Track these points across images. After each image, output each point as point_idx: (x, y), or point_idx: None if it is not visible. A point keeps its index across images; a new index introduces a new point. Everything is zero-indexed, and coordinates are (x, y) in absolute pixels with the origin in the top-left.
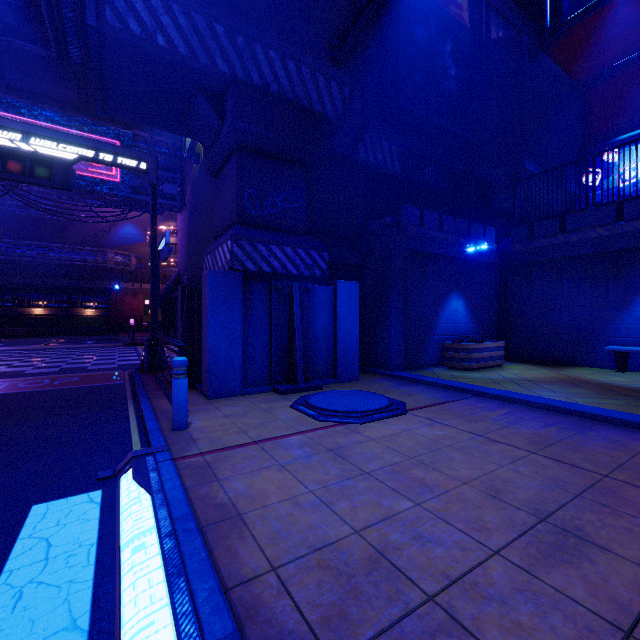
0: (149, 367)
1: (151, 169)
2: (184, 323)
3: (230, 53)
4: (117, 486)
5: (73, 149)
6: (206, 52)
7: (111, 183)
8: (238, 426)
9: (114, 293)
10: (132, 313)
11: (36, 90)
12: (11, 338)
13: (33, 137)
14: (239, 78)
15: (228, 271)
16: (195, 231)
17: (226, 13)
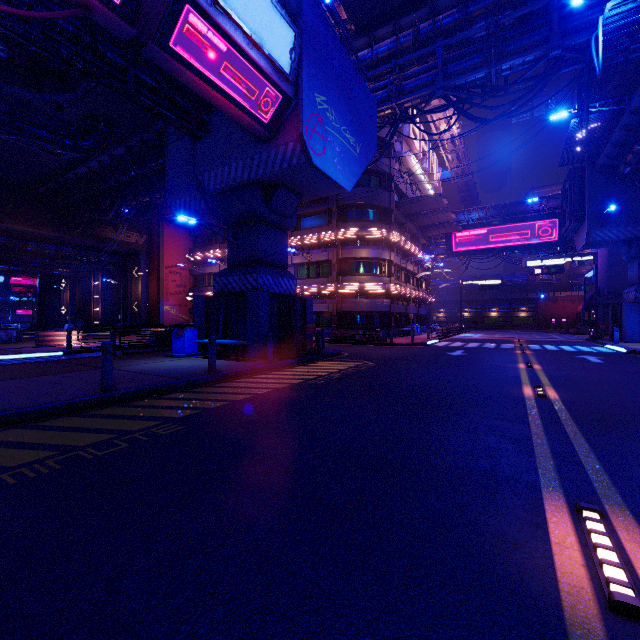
0: (595, 337)
1: (595, 258)
2: (613, 320)
3: (634, 232)
4: (604, 347)
5: (563, 260)
6: (623, 235)
7: (554, 242)
8: (634, 344)
9: (539, 301)
10: (553, 314)
11: (519, 210)
12: (485, 329)
13: (551, 260)
14: (638, 236)
15: (632, 303)
16: (613, 259)
17: (631, 224)
